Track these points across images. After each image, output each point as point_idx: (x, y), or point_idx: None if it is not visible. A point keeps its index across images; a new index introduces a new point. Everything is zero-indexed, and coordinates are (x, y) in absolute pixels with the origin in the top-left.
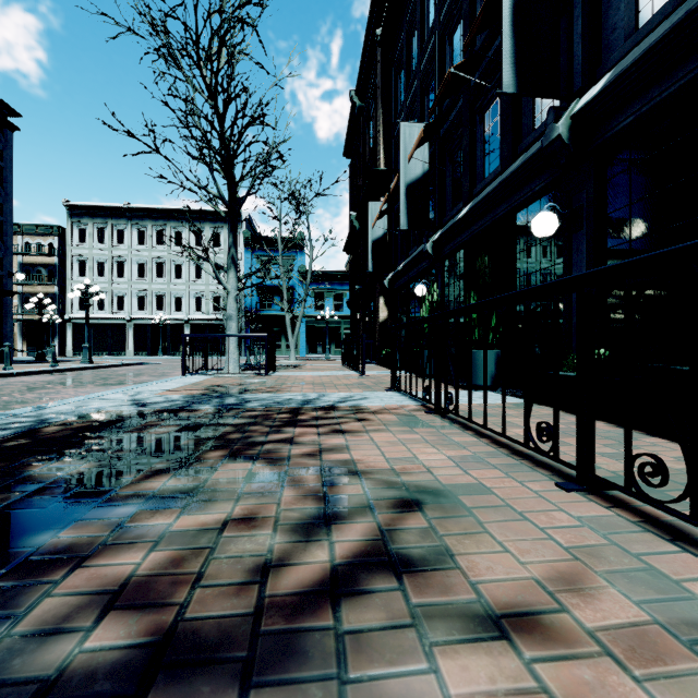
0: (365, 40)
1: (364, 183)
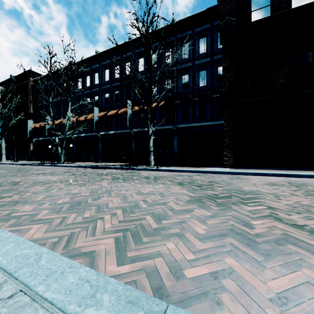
0: (24, 72)
1: (17, 105)
